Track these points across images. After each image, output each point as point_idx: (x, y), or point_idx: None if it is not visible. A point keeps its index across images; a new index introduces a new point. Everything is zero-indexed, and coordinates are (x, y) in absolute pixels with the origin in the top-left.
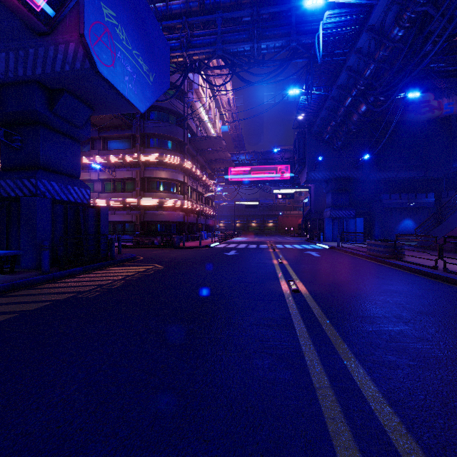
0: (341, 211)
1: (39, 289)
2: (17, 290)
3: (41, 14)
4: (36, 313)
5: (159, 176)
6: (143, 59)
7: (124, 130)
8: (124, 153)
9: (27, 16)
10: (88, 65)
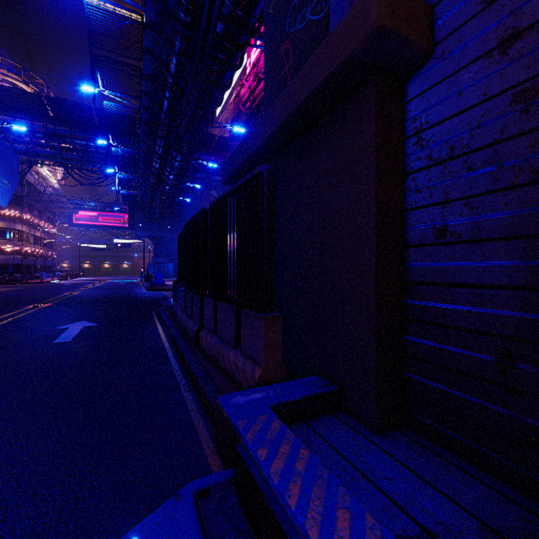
0: (160, 258)
1: None
2: None
3: None
4: None
5: None
6: (6, 179)
7: None
8: None
9: None
10: None
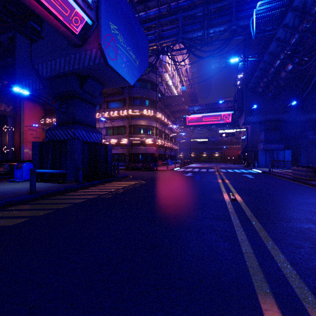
0: (272, 144)
1: (79, 192)
2: (68, 192)
3: (78, 35)
4: (81, 204)
5: (140, 124)
6: (132, 52)
7: (119, 95)
8: (119, 110)
9: (71, 37)
10: (102, 61)
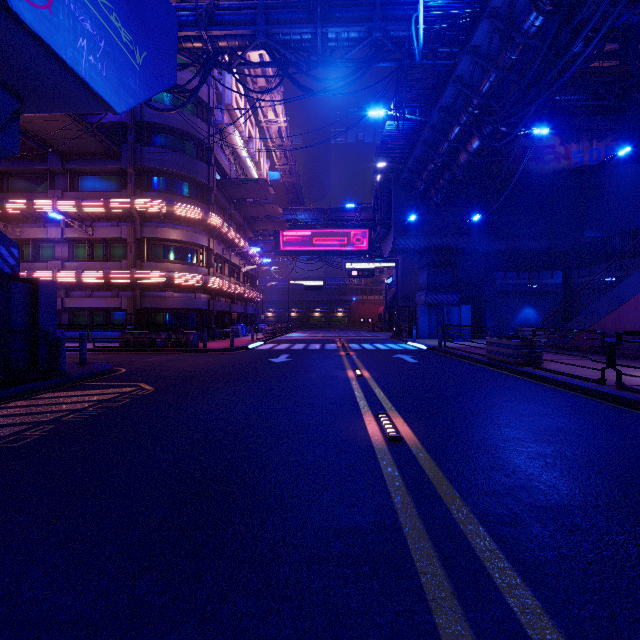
0: (441, 294)
1: None
2: None
3: None
4: None
5: (167, 237)
6: (120, 19)
7: (108, 160)
8: (107, 198)
9: None
10: None
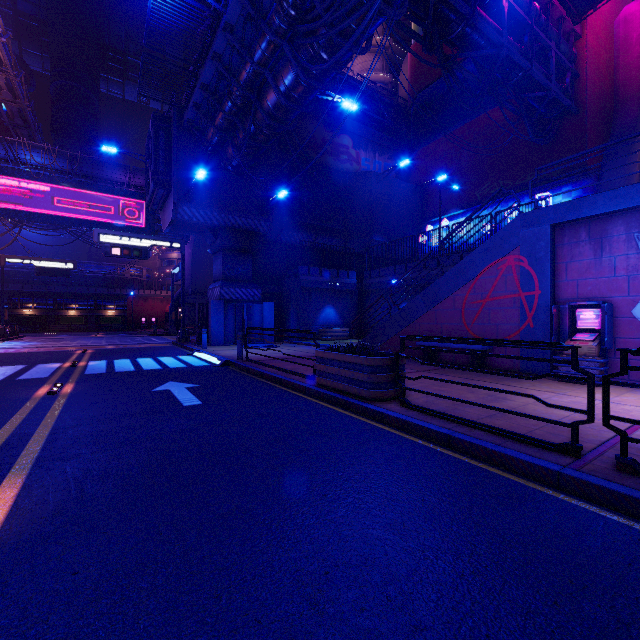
0: (240, 288)
1: None
2: None
3: None
4: None
5: None
6: None
7: None
8: None
9: None
10: None
